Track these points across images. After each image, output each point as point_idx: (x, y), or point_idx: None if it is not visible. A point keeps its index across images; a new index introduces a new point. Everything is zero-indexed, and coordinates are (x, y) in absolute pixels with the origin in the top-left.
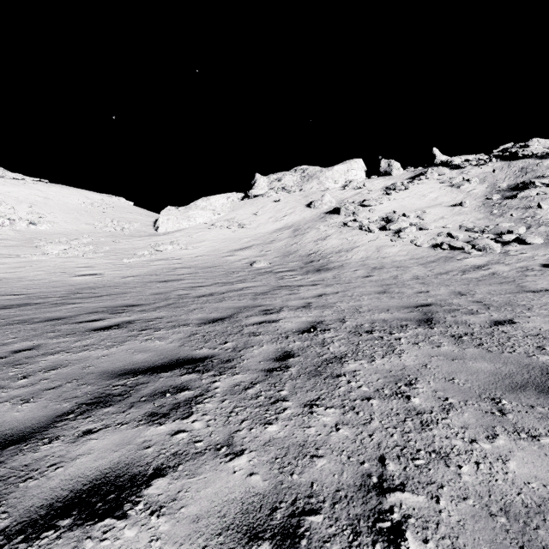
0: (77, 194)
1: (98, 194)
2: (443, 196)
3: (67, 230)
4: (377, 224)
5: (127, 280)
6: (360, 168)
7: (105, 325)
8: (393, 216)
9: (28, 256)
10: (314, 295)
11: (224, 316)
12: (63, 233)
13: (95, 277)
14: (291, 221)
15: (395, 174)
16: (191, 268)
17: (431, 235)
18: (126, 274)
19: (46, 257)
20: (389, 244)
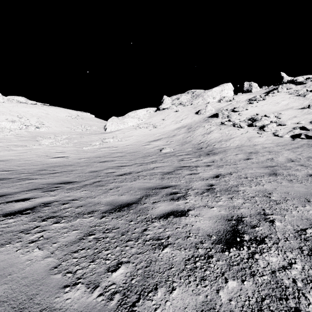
0: (64, 111)
1: (75, 111)
2: (293, 103)
3: (55, 131)
4: (245, 122)
5: (81, 160)
6: (230, 89)
7: (22, 207)
8: (257, 117)
9: (31, 146)
10: (211, 176)
11: (132, 201)
12: (53, 133)
13: (63, 158)
14: (185, 123)
15: (254, 91)
16: (122, 152)
17: (289, 129)
18: (82, 157)
19: (40, 146)
20: (257, 136)
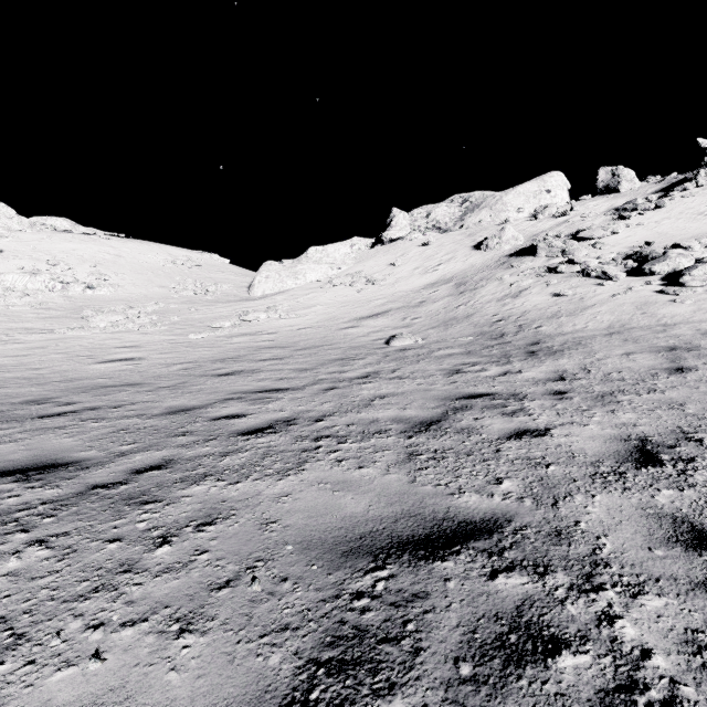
0: (158, 250)
1: (185, 250)
2: None
3: (132, 295)
4: (617, 265)
5: (169, 370)
6: (560, 186)
7: None
8: (651, 250)
9: (63, 332)
10: (617, 448)
11: None
12: (125, 299)
13: (126, 364)
14: (450, 272)
15: (624, 189)
16: (286, 347)
17: None
18: (177, 360)
19: (86, 333)
20: (664, 300)
